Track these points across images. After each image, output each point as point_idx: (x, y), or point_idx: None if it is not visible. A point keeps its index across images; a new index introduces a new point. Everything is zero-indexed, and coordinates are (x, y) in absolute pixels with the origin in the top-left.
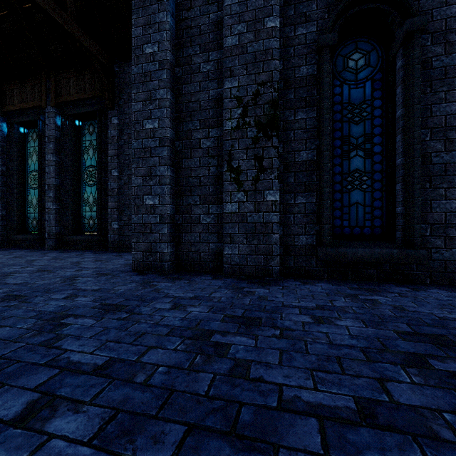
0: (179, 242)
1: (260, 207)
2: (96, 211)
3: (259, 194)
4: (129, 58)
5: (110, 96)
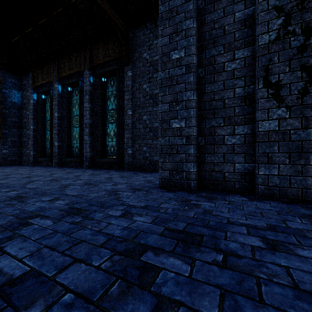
0: (202, 162)
1: (309, 123)
2: (115, 141)
3: (308, 108)
4: (139, 25)
5: (127, 55)
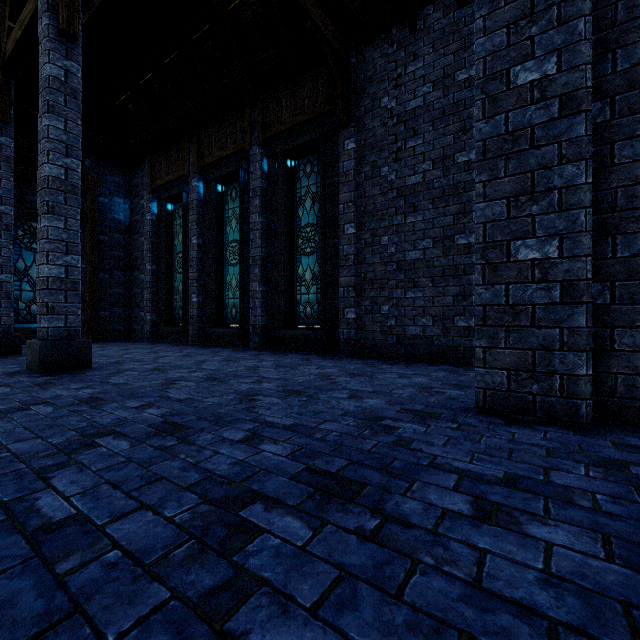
0: (602, 350)
1: None
2: (316, 293)
3: None
4: (373, 35)
5: (345, 105)
